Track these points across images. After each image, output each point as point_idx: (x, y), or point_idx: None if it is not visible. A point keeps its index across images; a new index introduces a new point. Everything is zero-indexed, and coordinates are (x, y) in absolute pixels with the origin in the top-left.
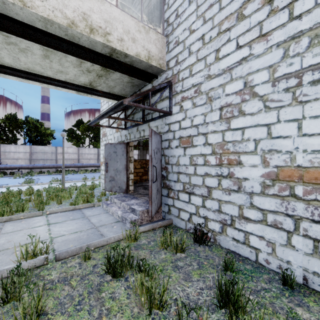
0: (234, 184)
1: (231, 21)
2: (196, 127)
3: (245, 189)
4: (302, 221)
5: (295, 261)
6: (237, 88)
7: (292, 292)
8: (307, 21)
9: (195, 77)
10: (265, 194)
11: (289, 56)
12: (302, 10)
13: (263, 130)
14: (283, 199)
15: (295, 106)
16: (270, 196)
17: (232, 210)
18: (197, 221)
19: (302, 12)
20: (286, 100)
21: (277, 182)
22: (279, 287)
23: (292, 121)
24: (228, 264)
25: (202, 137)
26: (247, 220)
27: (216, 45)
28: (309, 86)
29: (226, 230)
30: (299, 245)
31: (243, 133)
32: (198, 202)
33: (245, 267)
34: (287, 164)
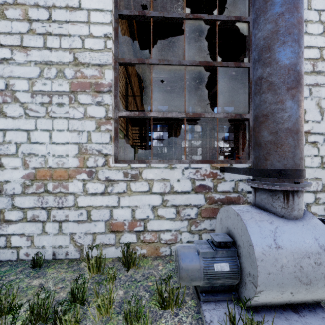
0: None
1: None
2: None
3: (7, 192)
4: (52, 210)
5: (48, 243)
6: None
7: (39, 270)
8: (55, 56)
9: None
10: (25, 194)
11: (44, 76)
12: (52, 46)
13: (24, 135)
14: (39, 196)
15: (48, 119)
16: (29, 195)
17: None
18: None
19: (52, 47)
20: (42, 112)
21: (35, 182)
22: (29, 271)
23: (46, 131)
24: None
25: None
26: (9, 222)
27: None
28: (57, 106)
29: None
30: (51, 229)
31: (5, 135)
32: None
33: (1, 270)
34: (43, 166)
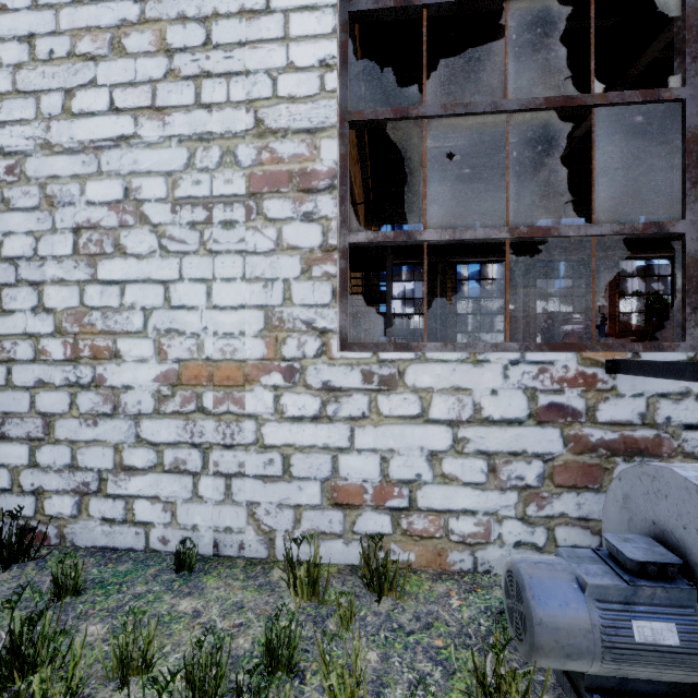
0: (105, 402)
1: (99, 43)
2: (11, 262)
3: (127, 409)
4: (213, 451)
5: (203, 521)
6: (111, 195)
7: (189, 577)
8: (219, 121)
9: (10, 132)
10: (161, 414)
11: (196, 167)
12: (213, 99)
13: (158, 292)
14: (188, 419)
15: (204, 257)
16: (169, 417)
17: (101, 458)
18: (16, 506)
19: (212, 101)
20: (192, 242)
21: (180, 389)
22: (170, 578)
23: (200, 281)
24: (69, 581)
25: (29, 290)
26: (131, 471)
27: (65, 77)
28: (221, 228)
29: (89, 505)
30: (209, 491)
31: (124, 293)
32: (19, 458)
33: (118, 570)
34: (194, 356)
